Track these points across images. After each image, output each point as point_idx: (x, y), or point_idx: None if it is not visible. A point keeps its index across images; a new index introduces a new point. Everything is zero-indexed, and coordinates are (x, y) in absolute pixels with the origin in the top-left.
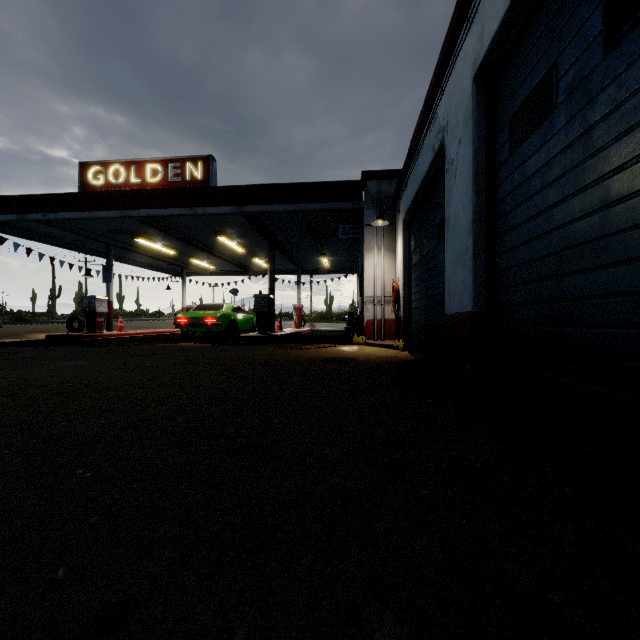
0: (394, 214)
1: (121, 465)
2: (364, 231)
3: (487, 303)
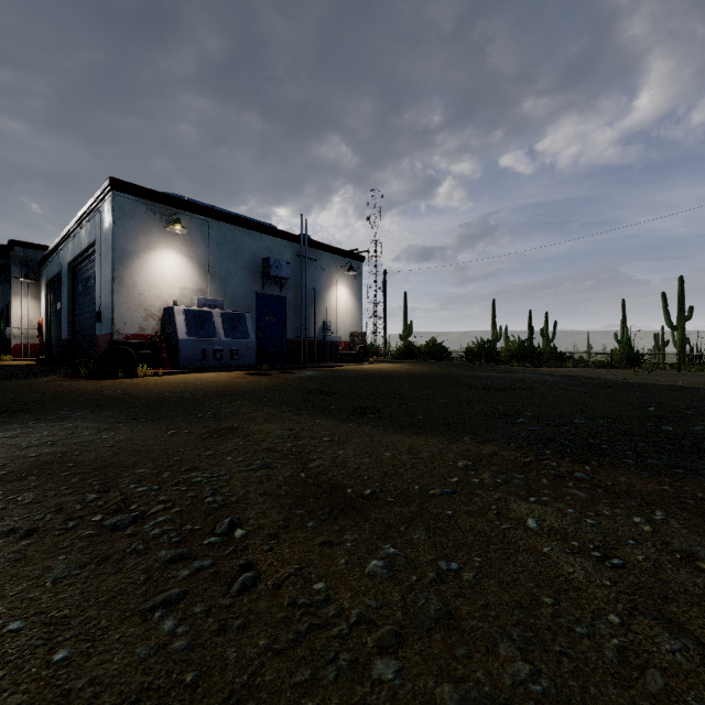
0: (40, 273)
1: None
2: (12, 281)
3: (73, 336)
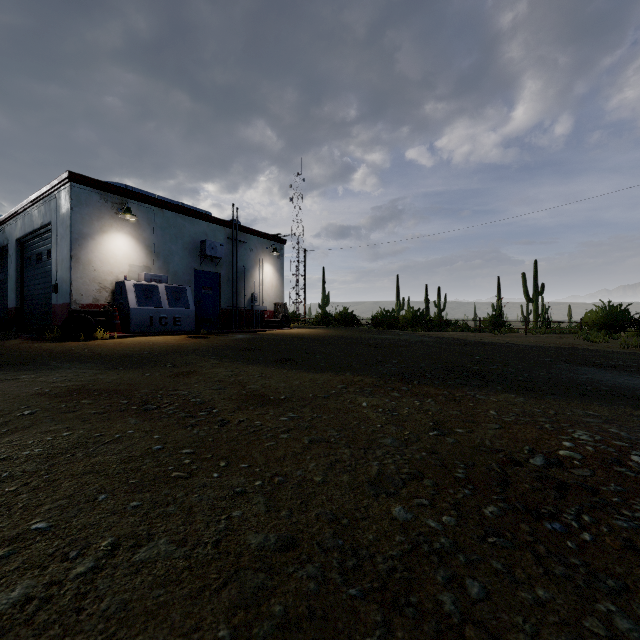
0: None
1: None
2: None
3: (21, 305)
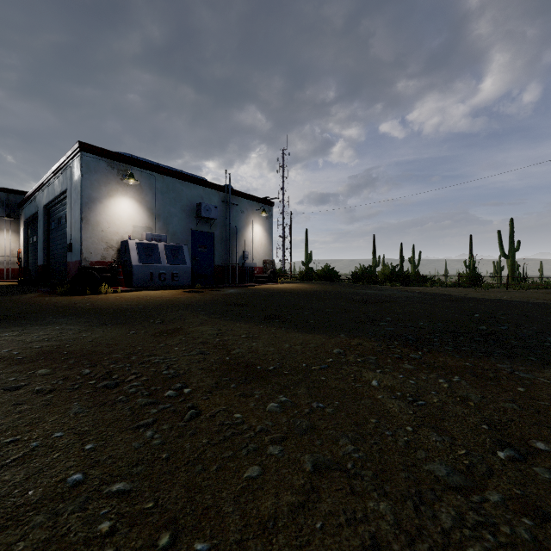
0: (19, 213)
1: None
2: None
3: (47, 263)
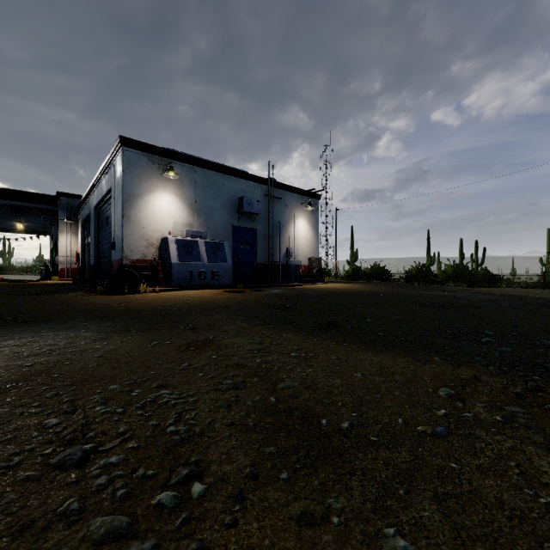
0: (78, 216)
1: (5, 290)
2: (59, 222)
3: (98, 262)
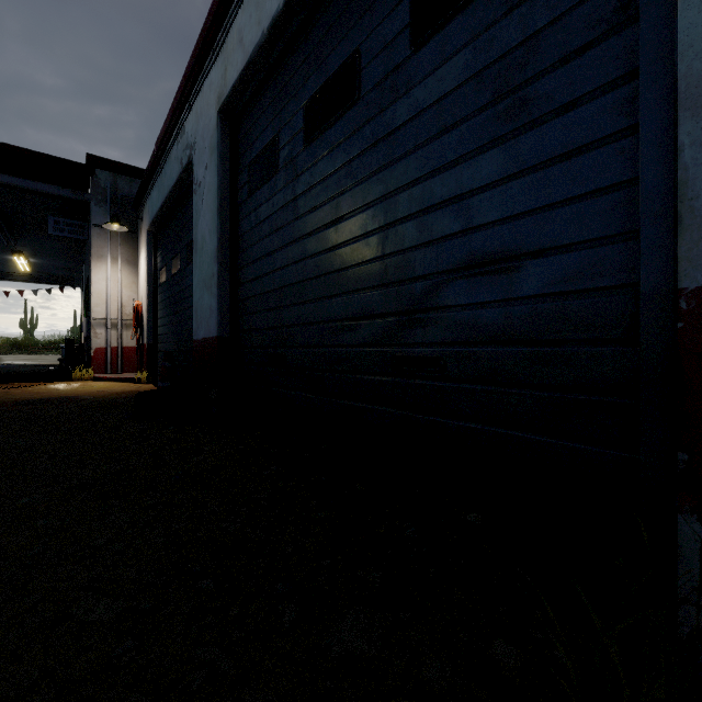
0: (136, 220)
1: None
2: (92, 232)
3: (231, 329)
